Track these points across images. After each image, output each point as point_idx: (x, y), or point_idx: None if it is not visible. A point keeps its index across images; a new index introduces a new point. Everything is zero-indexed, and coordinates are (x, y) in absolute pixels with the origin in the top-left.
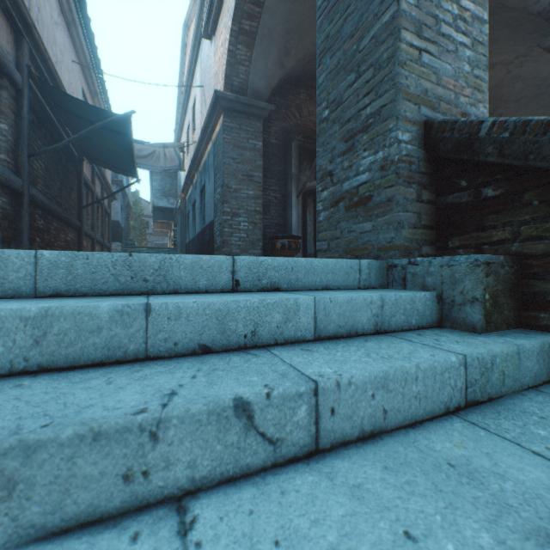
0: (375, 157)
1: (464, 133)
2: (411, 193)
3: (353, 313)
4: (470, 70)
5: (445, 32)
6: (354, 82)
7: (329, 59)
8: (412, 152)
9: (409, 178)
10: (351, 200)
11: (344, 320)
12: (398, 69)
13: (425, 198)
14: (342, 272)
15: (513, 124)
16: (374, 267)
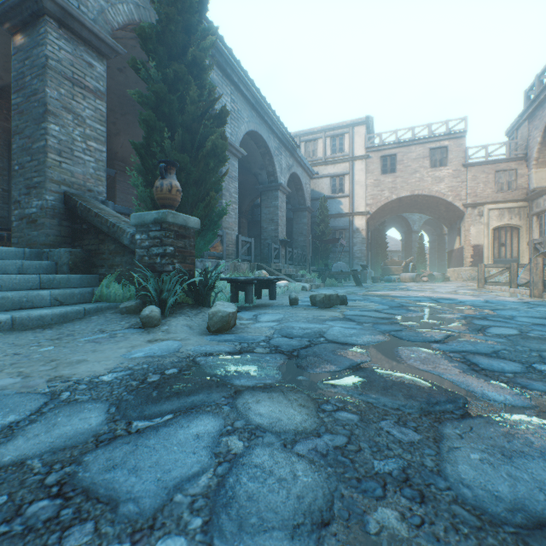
0: (39, 203)
1: (74, 203)
2: (55, 222)
3: (7, 266)
4: (95, 172)
5: (78, 155)
6: (31, 161)
7: (19, 140)
8: (57, 205)
9: (54, 215)
10: (30, 219)
11: (1, 269)
12: (47, 169)
13: (65, 225)
14: (13, 253)
15: (84, 206)
16: (35, 252)
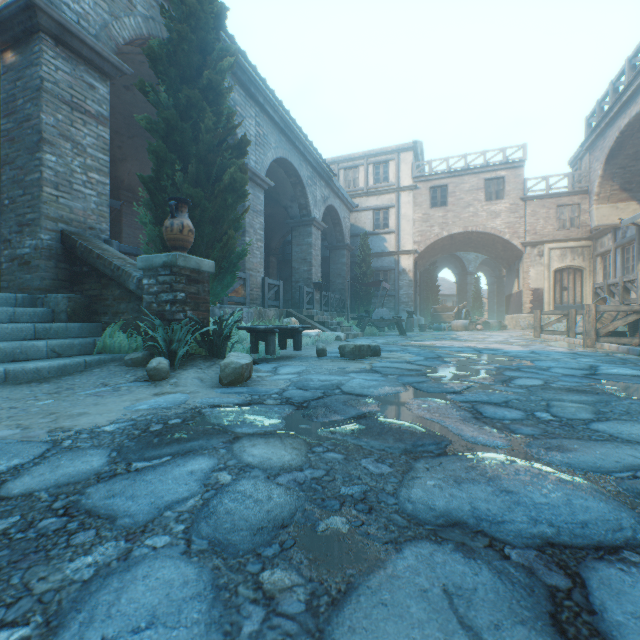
0: (33, 242)
1: (74, 243)
2: (52, 264)
3: None
4: (97, 207)
5: (78, 188)
6: (23, 196)
7: (10, 170)
8: (53, 245)
9: (51, 257)
10: (22, 261)
11: None
12: (42, 205)
13: (63, 267)
14: (4, 300)
15: (85, 246)
16: (28, 298)
